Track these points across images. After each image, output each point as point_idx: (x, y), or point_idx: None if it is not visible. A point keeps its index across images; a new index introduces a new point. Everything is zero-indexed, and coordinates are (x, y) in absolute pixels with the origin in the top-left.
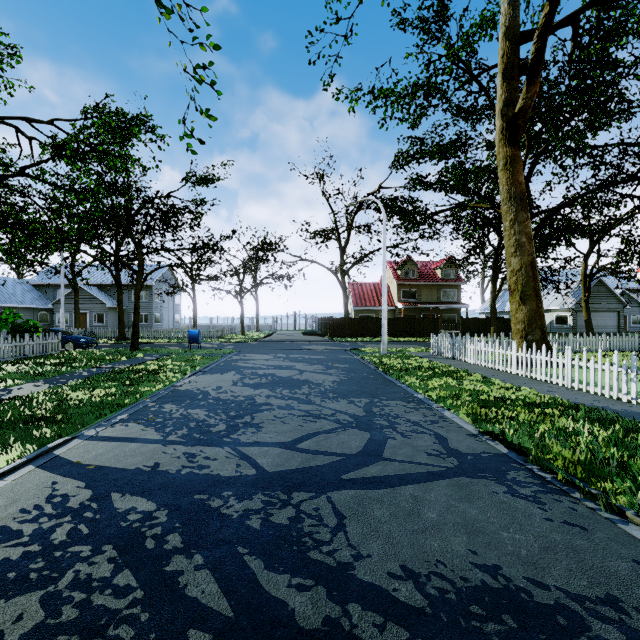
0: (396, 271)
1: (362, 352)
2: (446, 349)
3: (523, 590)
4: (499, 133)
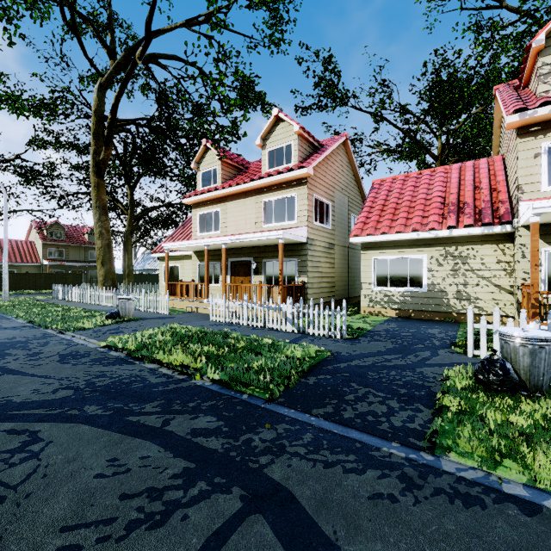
0: (43, 231)
1: None
2: (61, 294)
3: None
4: (92, 167)
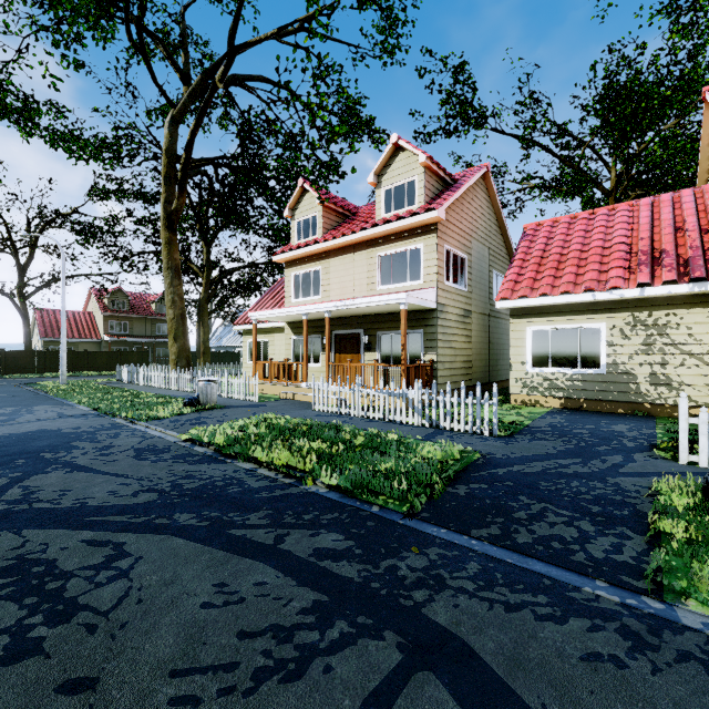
0: (103, 300)
1: (40, 385)
2: (126, 376)
3: (50, 429)
4: (162, 220)
